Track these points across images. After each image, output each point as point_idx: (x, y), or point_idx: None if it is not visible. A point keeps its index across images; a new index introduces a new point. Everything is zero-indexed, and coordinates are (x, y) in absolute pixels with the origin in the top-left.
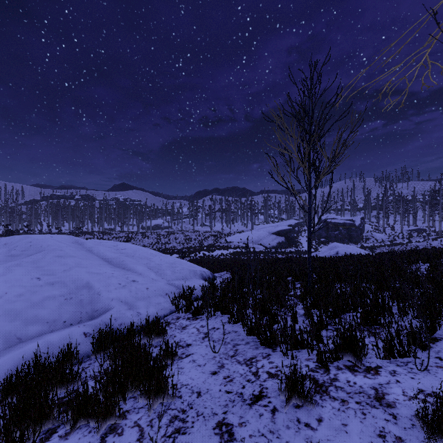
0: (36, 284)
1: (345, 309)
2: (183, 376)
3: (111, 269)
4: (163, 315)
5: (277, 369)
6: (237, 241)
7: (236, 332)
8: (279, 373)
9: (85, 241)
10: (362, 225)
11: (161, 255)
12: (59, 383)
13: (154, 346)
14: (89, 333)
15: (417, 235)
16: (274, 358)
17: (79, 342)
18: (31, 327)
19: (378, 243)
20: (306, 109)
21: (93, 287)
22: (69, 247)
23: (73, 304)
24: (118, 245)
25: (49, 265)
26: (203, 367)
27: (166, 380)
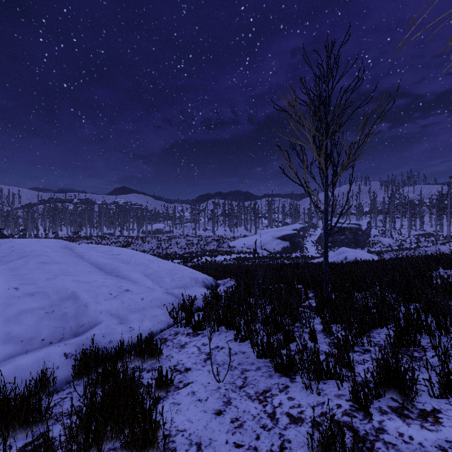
0: (12, 295)
1: (372, 324)
2: (179, 417)
3: (103, 277)
4: (160, 330)
5: (300, 410)
6: (241, 246)
7: (244, 353)
8: (304, 416)
9: (76, 246)
10: (368, 230)
11: (160, 261)
12: (22, 424)
13: (146, 370)
14: (71, 353)
15: (424, 240)
16: (294, 393)
17: (58, 365)
18: (1, 347)
19: (385, 248)
20: (322, 95)
21: (79, 298)
22: (56, 252)
23: (55, 318)
24: (113, 250)
25: (30, 273)
26: (204, 403)
27: (155, 429)
